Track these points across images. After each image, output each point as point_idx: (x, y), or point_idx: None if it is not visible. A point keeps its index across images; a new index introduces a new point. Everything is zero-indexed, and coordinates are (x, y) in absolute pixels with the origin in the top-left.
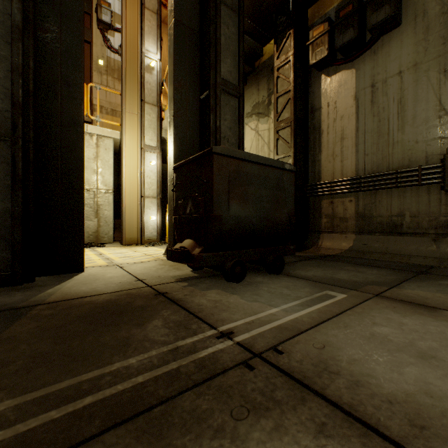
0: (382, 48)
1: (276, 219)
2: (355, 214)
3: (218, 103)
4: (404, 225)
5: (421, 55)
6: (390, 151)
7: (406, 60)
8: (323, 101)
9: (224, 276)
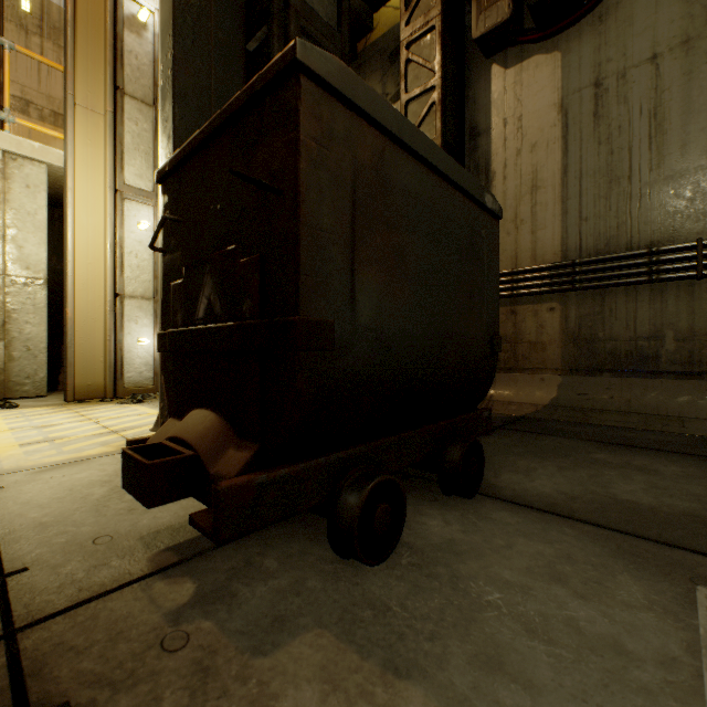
0: (617, 10)
1: (467, 342)
2: (560, 335)
3: None
4: (664, 357)
5: (699, 22)
6: (633, 212)
7: (667, 32)
8: (496, 116)
9: (333, 544)
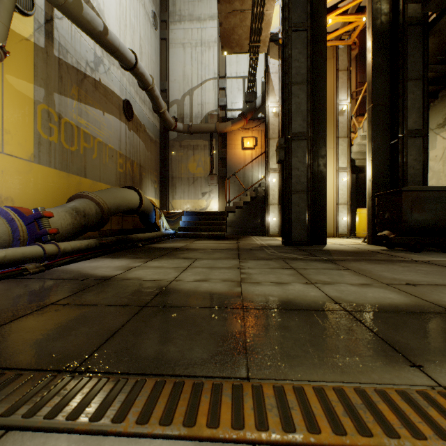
0: None
1: None
2: None
3: (405, 147)
4: None
5: None
6: None
7: None
8: None
9: (408, 249)
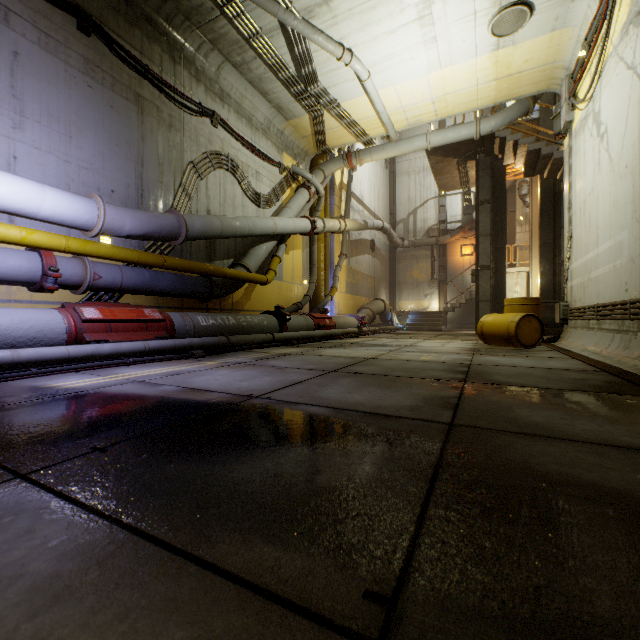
0: None
1: None
2: None
3: (559, 271)
4: None
5: None
6: None
7: None
8: None
9: None
